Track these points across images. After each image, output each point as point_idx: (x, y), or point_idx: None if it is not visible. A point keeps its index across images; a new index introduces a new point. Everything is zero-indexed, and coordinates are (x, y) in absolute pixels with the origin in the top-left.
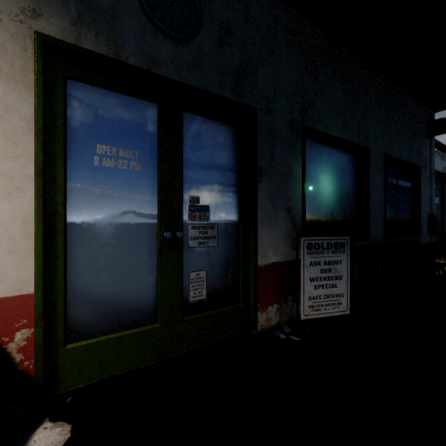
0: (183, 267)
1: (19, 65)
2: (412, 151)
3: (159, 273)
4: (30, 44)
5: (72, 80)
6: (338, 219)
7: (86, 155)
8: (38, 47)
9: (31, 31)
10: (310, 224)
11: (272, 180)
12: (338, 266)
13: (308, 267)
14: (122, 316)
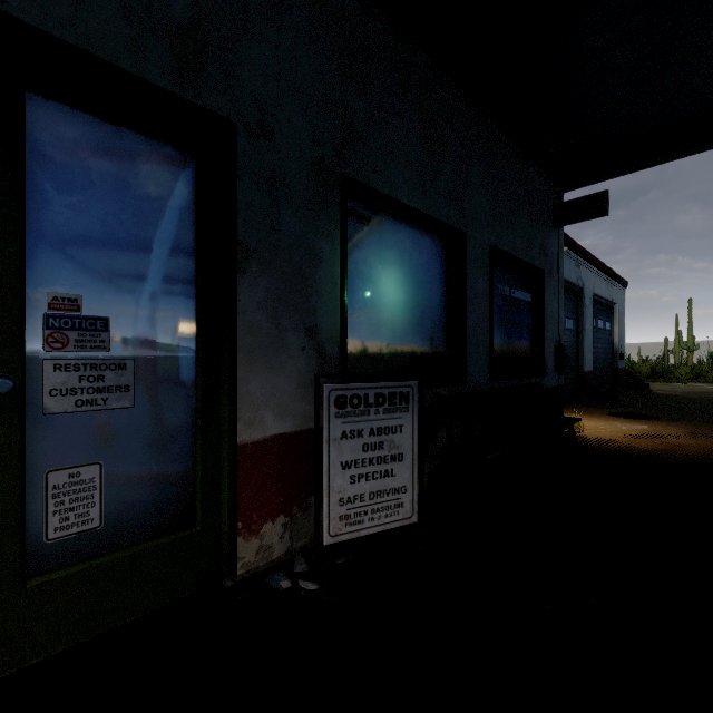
0: (26, 461)
1: None
2: (532, 246)
3: None
4: None
5: None
6: (413, 349)
7: None
8: None
9: None
10: (359, 359)
11: (272, 271)
12: (396, 437)
13: (338, 443)
14: None
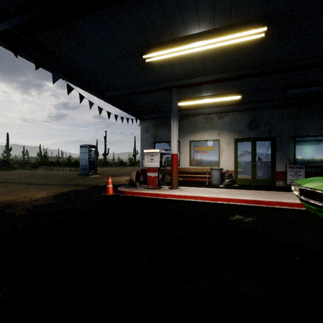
0: (256, 170)
1: (232, 143)
2: None
3: (251, 170)
4: (233, 140)
5: (238, 142)
6: (316, 160)
7: (240, 152)
8: (234, 140)
9: (233, 138)
10: (299, 162)
11: (281, 151)
12: (300, 172)
13: (289, 172)
14: (245, 176)
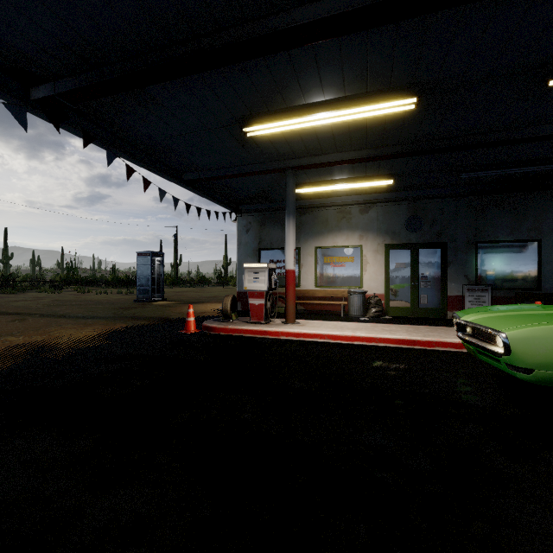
0: (418, 293)
1: (382, 251)
2: None
3: (411, 294)
4: (384, 247)
5: (390, 250)
6: (508, 279)
7: (393, 265)
8: (385, 247)
9: (384, 244)
10: (483, 281)
11: (455, 265)
12: (483, 298)
13: (467, 297)
14: (401, 303)
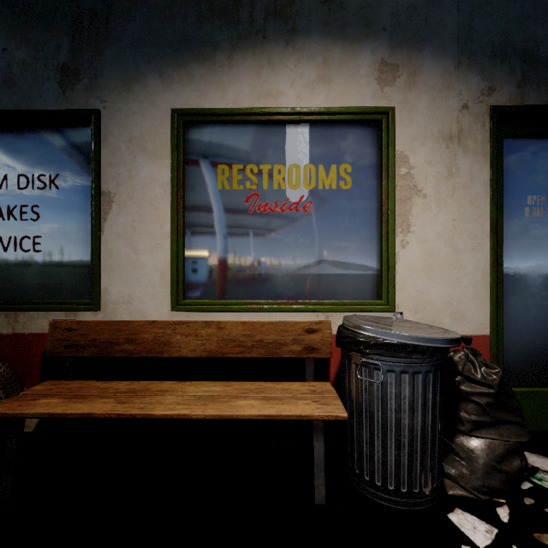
0: None
1: (479, 139)
2: None
3: None
4: (486, 118)
5: (506, 139)
6: None
7: (518, 208)
8: (493, 119)
9: (487, 107)
10: None
11: None
12: None
13: None
14: None
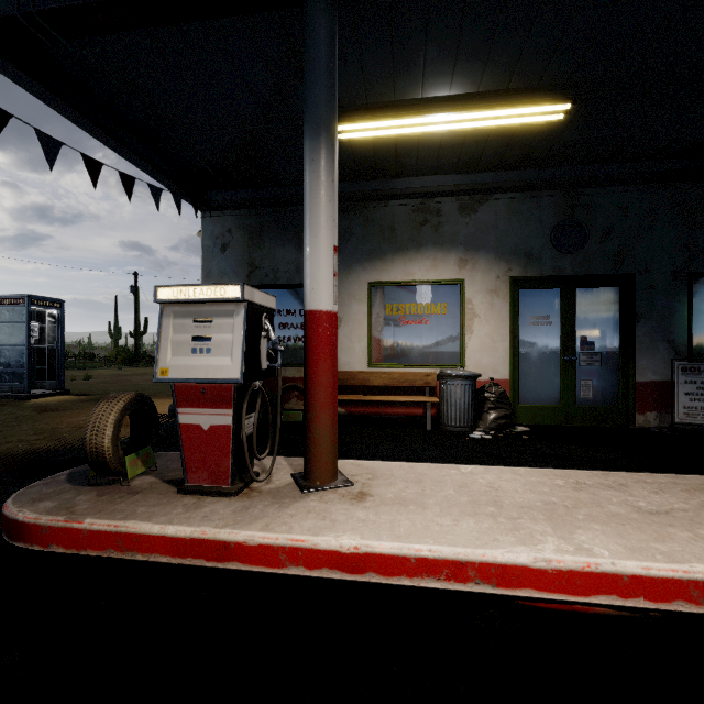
0: (576, 377)
1: (505, 292)
2: None
3: (562, 379)
4: (508, 282)
5: (520, 290)
6: None
7: (526, 322)
8: (511, 283)
9: (508, 277)
10: (702, 353)
11: (650, 320)
12: None
13: (682, 385)
14: (542, 397)
